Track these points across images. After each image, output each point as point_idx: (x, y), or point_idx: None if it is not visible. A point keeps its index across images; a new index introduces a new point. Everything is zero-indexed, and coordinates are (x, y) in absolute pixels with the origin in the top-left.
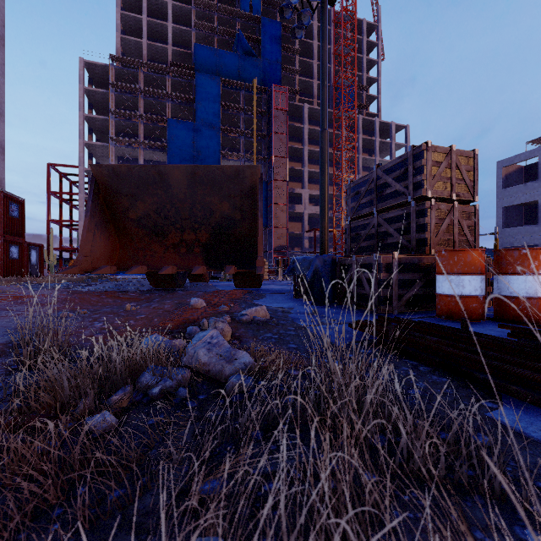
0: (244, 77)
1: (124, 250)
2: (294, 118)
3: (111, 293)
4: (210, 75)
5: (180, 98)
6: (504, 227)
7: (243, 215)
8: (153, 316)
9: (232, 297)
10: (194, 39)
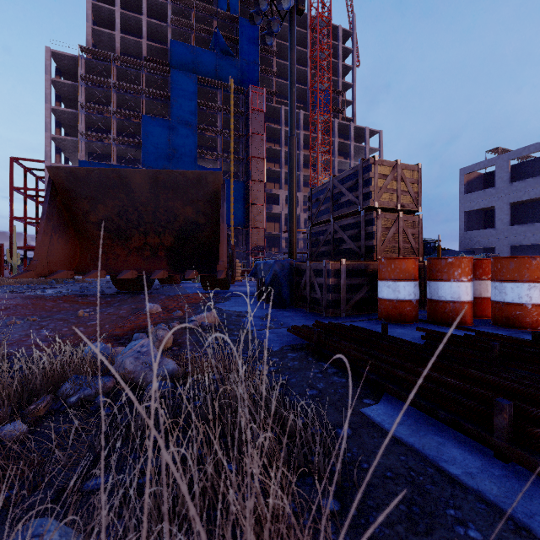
0: (222, 76)
1: (85, 253)
2: (272, 120)
3: (69, 298)
4: (187, 73)
5: (155, 94)
6: (466, 230)
7: (207, 220)
8: (105, 322)
9: (190, 302)
10: (170, 35)
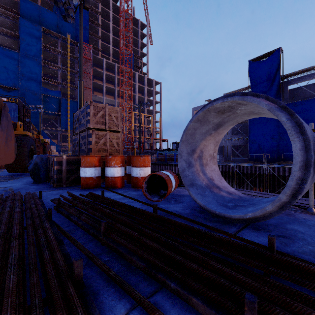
0: (62, 31)
1: None
2: (98, 65)
3: None
4: (33, 22)
5: (6, 32)
6: None
7: None
8: None
9: None
10: None
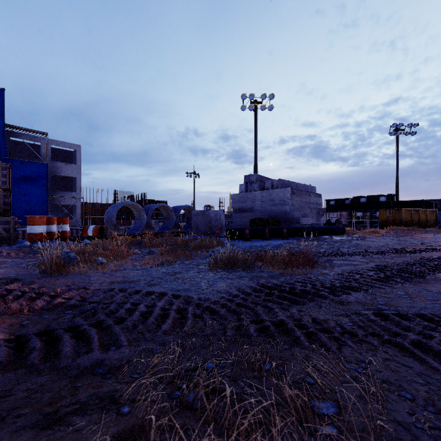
0: None
1: None
2: None
3: None
4: None
5: None
6: None
7: None
8: None
9: None
10: None
